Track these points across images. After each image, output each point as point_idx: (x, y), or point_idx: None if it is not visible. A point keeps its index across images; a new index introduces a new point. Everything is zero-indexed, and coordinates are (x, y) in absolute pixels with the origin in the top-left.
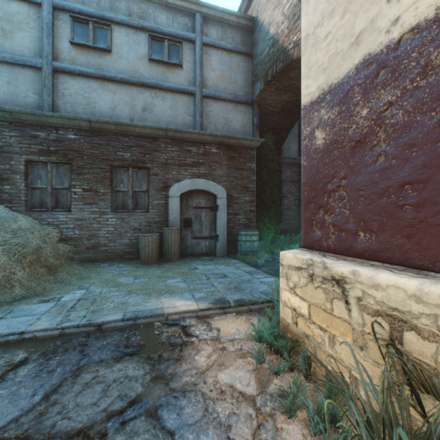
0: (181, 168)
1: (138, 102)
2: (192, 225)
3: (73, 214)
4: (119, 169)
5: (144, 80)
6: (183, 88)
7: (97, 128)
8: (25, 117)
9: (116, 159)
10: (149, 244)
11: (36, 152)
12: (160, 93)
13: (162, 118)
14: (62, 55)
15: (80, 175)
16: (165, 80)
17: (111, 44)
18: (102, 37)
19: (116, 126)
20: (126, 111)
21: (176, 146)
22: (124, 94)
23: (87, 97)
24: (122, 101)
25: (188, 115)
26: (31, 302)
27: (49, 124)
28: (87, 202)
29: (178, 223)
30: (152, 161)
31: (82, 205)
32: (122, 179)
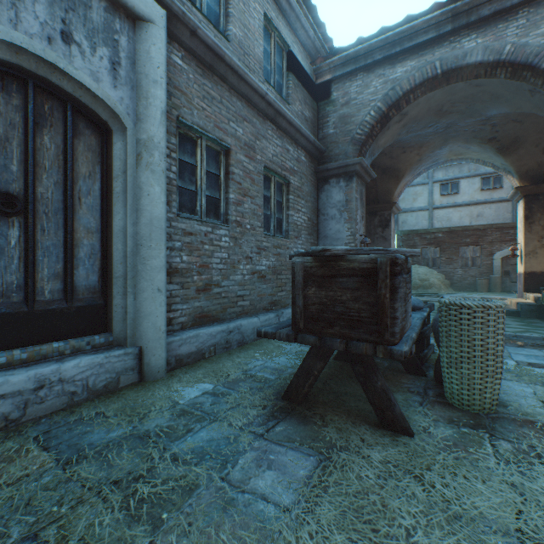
0: (501, 243)
1: (473, 213)
2: (509, 275)
3: (440, 269)
4: (463, 247)
5: (477, 201)
6: (502, 199)
7: (452, 230)
8: (422, 231)
9: (461, 243)
10: (482, 283)
11: (425, 244)
12: (487, 205)
13: (488, 218)
14: (436, 201)
15: (443, 252)
16: (490, 197)
17: (459, 189)
18: (454, 187)
19: (462, 228)
20: (467, 219)
21: (497, 231)
22: (466, 211)
23: (447, 216)
24: (464, 214)
25: (506, 213)
26: (447, 294)
27: (430, 232)
28: (447, 264)
29: (499, 273)
30: (482, 241)
31: (445, 265)
32: (464, 252)
